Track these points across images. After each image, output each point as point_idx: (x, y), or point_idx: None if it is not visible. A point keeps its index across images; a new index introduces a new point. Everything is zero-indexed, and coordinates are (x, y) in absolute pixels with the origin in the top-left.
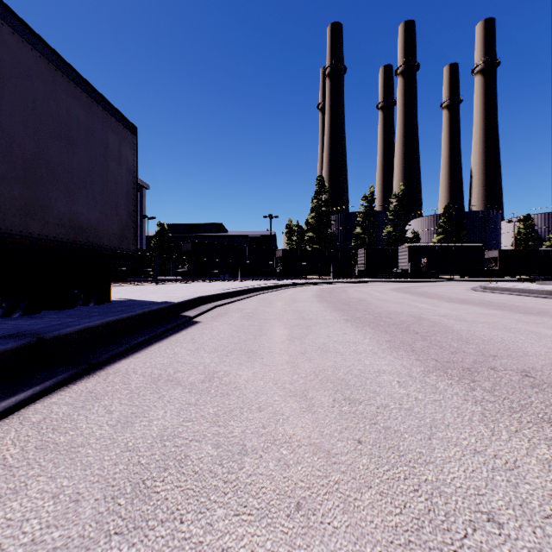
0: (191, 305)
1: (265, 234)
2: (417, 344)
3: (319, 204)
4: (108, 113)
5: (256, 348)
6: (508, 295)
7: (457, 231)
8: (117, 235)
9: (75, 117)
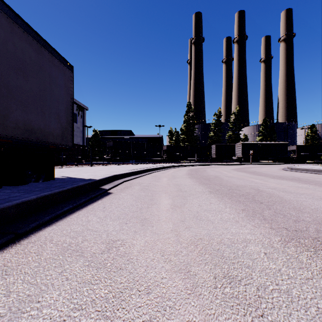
0: (108, 181)
1: (156, 136)
2: (266, 213)
3: (188, 119)
4: (52, 55)
5: (148, 215)
6: (307, 173)
7: (270, 134)
8: (59, 136)
9: (28, 56)
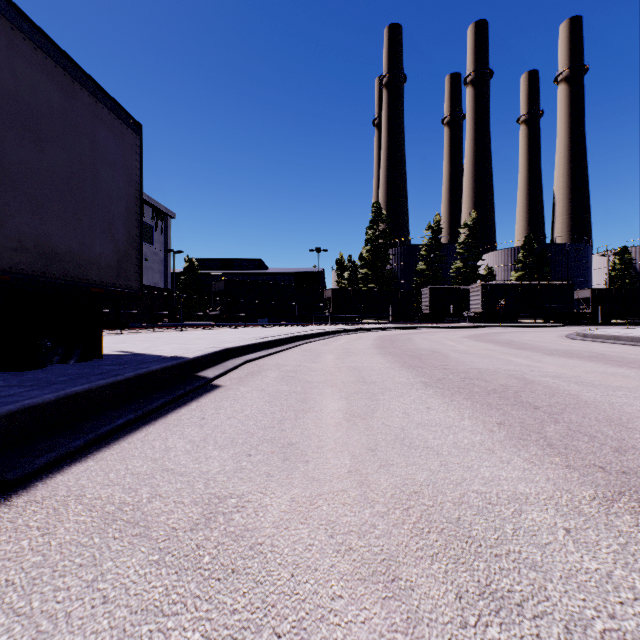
0: (213, 361)
1: (311, 270)
2: (550, 431)
3: (375, 236)
4: (98, 100)
5: (297, 437)
6: (619, 345)
7: (539, 267)
8: (112, 267)
9: (45, 100)
